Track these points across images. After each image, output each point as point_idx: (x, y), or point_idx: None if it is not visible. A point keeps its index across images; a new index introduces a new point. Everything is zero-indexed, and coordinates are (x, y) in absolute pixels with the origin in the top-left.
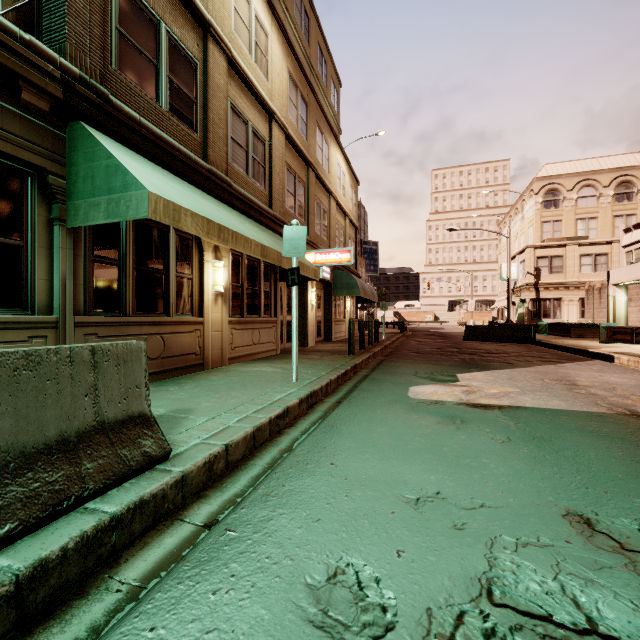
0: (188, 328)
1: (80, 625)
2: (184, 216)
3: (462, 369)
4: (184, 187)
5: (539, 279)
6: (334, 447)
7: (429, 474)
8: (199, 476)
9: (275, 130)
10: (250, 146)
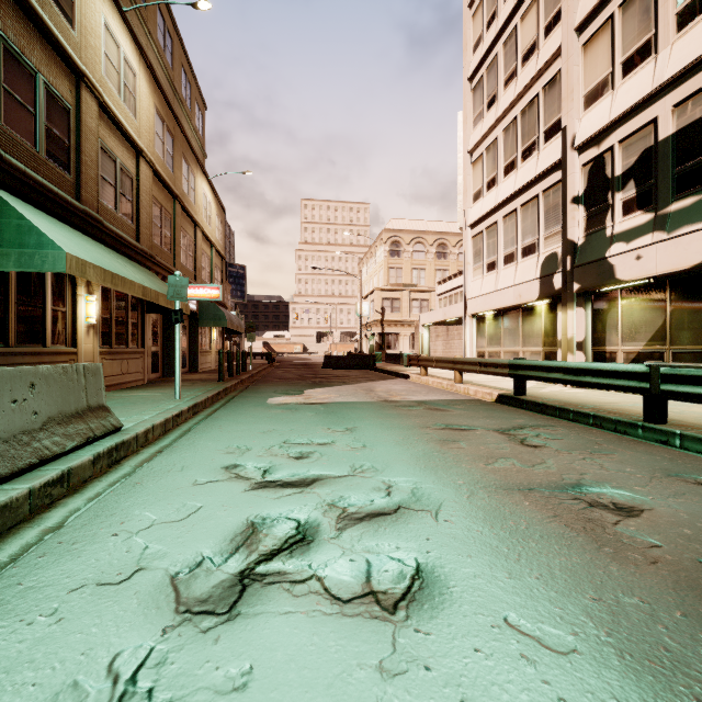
0: (64, 358)
1: (123, 472)
2: (89, 268)
3: (310, 387)
4: (71, 234)
5: (384, 317)
6: (220, 424)
7: (271, 426)
8: (142, 438)
9: (143, 166)
10: (118, 182)
